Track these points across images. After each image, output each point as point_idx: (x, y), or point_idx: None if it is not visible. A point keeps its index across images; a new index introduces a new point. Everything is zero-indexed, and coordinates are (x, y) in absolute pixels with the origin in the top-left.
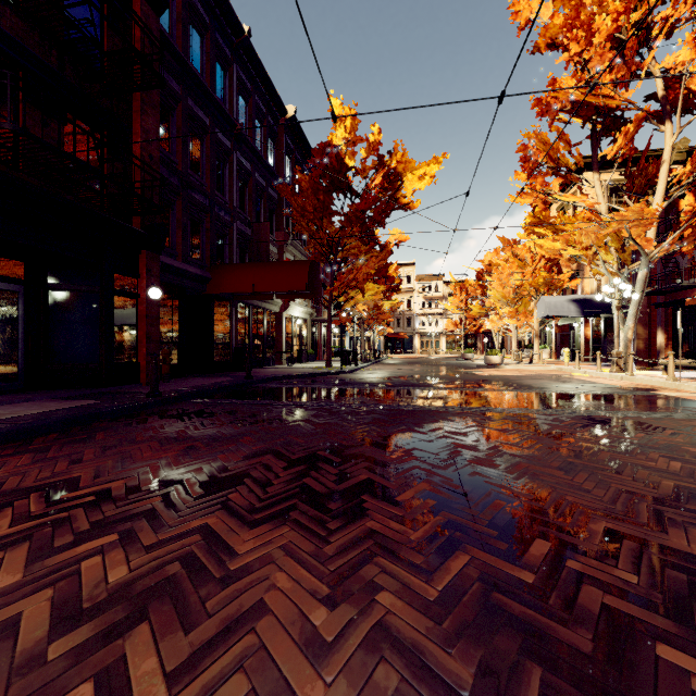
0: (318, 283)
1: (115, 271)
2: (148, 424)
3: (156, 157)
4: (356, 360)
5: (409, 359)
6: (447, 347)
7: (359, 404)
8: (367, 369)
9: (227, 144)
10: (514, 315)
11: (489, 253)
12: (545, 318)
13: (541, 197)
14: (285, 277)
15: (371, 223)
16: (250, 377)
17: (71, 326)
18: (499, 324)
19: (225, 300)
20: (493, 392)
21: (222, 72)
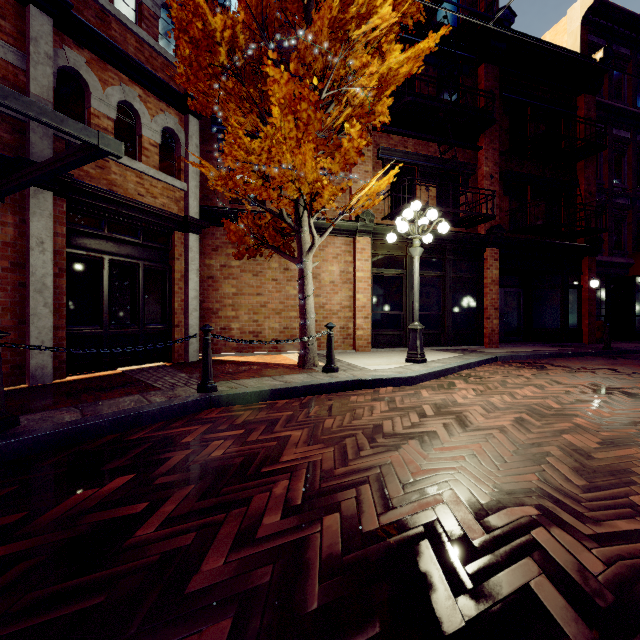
0: None
1: (569, 274)
2: (620, 360)
3: (592, 192)
4: None
5: None
6: None
7: None
8: None
9: None
10: None
11: None
12: None
13: None
14: None
15: None
16: None
17: (544, 308)
18: None
19: None
20: None
21: None
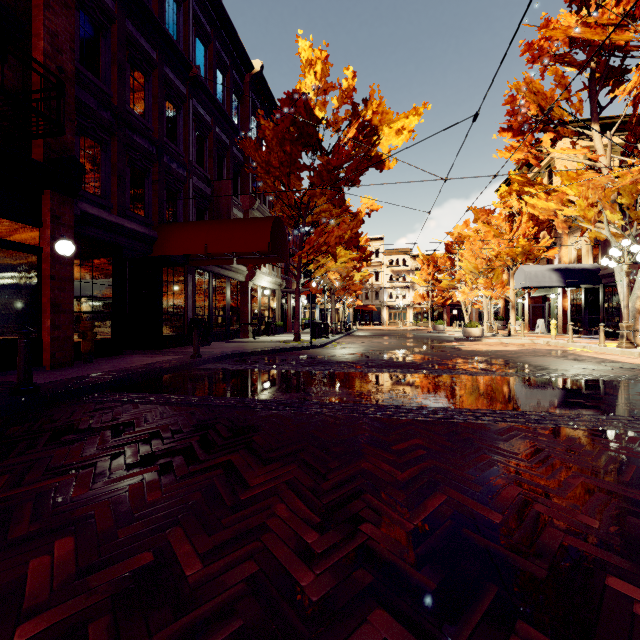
0: (283, 244)
1: None
2: None
3: (69, 71)
4: (326, 333)
5: (379, 331)
6: (414, 319)
7: (335, 403)
8: (338, 342)
9: (181, 87)
10: (490, 286)
11: (459, 226)
12: (523, 288)
13: (532, 152)
14: (243, 236)
15: (343, 182)
16: (198, 356)
17: None
18: (471, 296)
19: (178, 265)
20: (510, 377)
21: (174, 5)
